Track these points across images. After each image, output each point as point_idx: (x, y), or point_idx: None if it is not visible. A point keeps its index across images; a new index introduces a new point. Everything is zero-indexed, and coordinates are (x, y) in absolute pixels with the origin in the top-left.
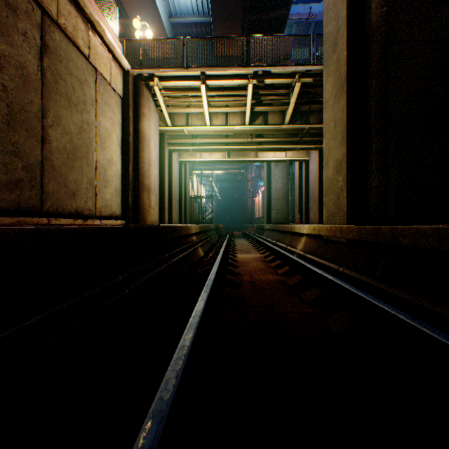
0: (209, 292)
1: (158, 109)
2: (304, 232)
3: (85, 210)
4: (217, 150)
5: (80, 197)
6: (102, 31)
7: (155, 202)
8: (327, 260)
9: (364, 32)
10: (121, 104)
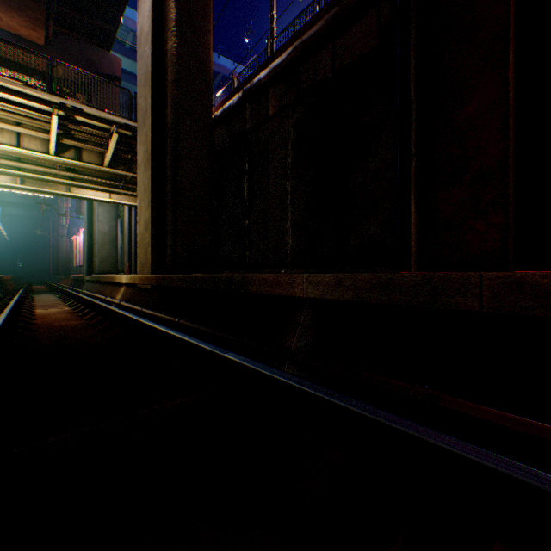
0: None
1: None
2: (124, 282)
3: None
4: (2, 173)
5: None
6: None
7: None
8: (138, 305)
9: (165, 125)
10: None
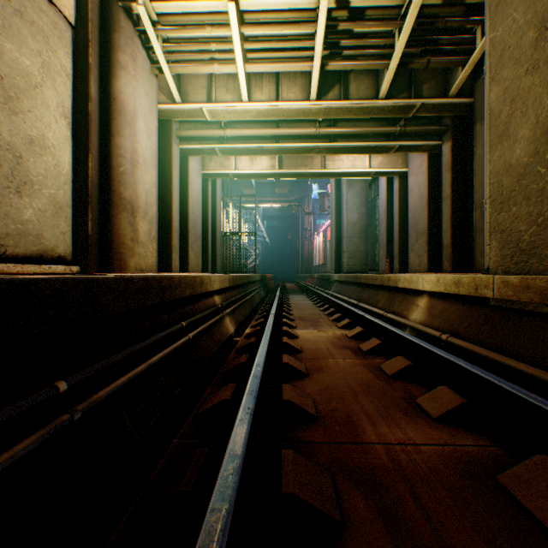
0: None
1: (154, 67)
2: (424, 288)
3: None
4: (261, 151)
5: None
6: None
7: (148, 233)
8: (530, 363)
9: None
10: (72, 39)
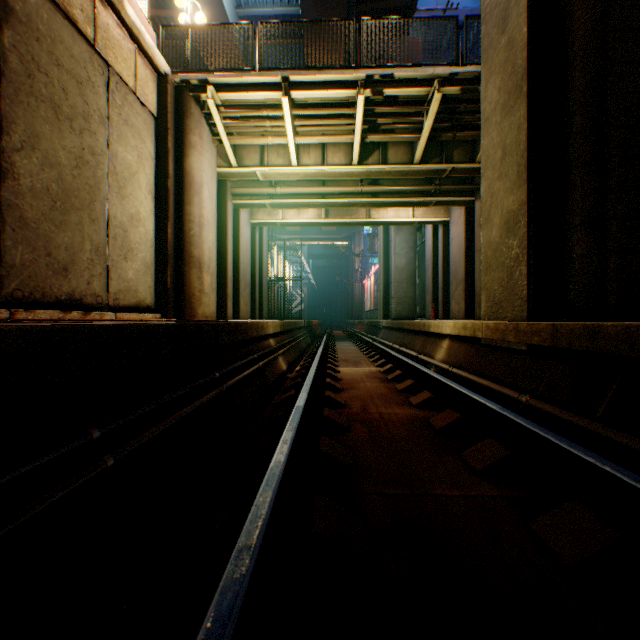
0: (286, 461)
1: (215, 139)
2: (446, 332)
3: (87, 295)
4: (308, 205)
5: (77, 274)
6: (117, 2)
7: (210, 285)
8: (491, 380)
9: None
10: (155, 128)
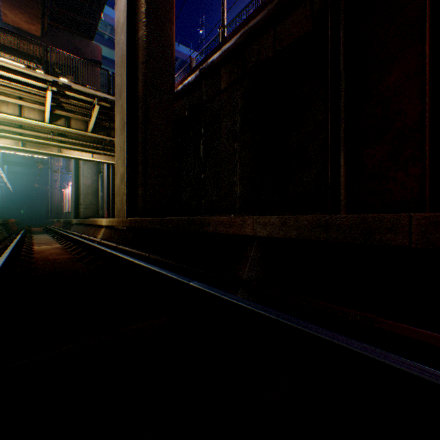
0: (5, 260)
1: None
2: (104, 224)
3: None
4: (7, 137)
5: None
6: None
7: None
8: (115, 242)
9: (137, 97)
10: None
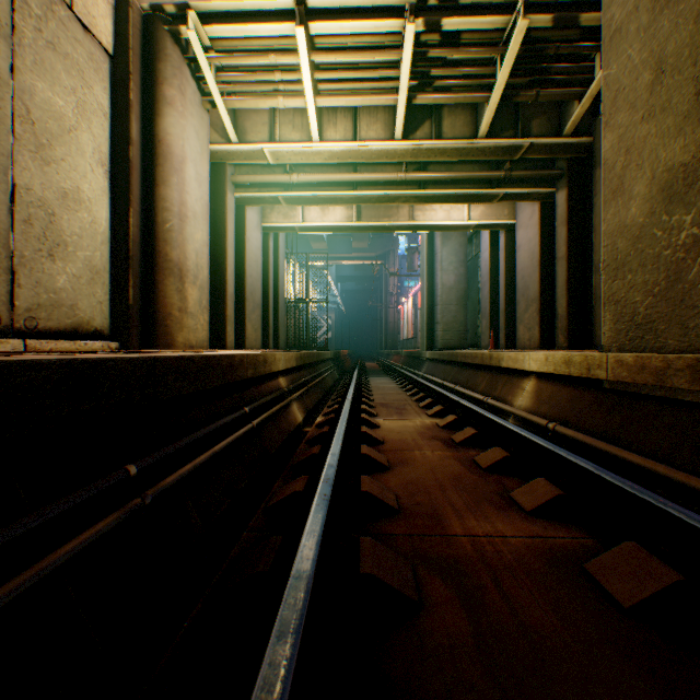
0: None
1: (205, 101)
2: (530, 368)
3: None
4: (334, 200)
5: None
6: None
7: (198, 302)
8: (642, 453)
9: None
10: (110, 71)
